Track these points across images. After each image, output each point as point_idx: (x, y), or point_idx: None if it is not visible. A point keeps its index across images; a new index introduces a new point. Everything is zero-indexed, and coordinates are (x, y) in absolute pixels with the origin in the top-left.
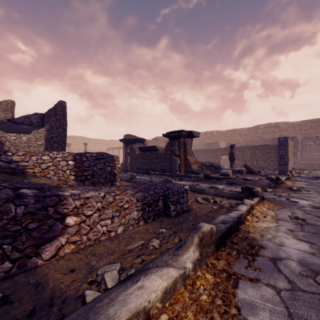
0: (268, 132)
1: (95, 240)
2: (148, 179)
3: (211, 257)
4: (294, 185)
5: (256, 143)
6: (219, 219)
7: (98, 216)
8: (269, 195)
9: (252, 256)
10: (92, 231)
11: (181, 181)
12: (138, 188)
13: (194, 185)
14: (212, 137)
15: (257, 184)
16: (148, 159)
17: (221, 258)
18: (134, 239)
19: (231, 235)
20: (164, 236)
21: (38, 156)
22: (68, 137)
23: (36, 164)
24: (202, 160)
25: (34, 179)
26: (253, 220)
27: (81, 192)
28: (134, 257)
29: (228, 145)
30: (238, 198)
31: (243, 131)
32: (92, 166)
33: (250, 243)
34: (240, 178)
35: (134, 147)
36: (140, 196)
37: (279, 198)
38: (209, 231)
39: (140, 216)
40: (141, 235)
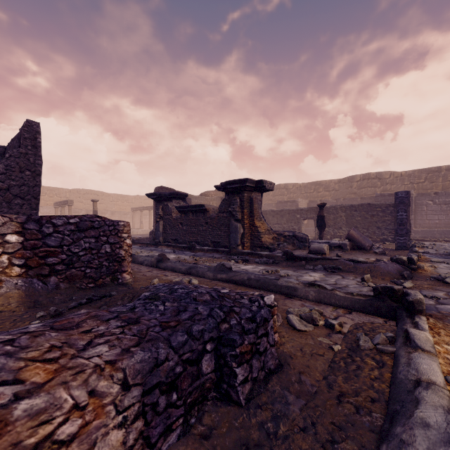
0: (367, 186)
1: None
2: (190, 260)
3: None
4: (438, 271)
5: (350, 201)
6: None
7: None
8: None
9: None
10: None
11: (246, 265)
12: (139, 326)
13: (274, 279)
14: (287, 193)
15: (378, 270)
16: (192, 226)
17: None
18: None
19: None
20: None
21: None
22: (72, 191)
23: None
24: (274, 226)
25: None
26: None
27: None
28: None
29: (310, 205)
30: (369, 310)
31: (331, 184)
32: (67, 245)
33: None
34: (345, 259)
35: (169, 207)
36: (138, 365)
37: (442, 306)
38: None
39: (134, 441)
40: None
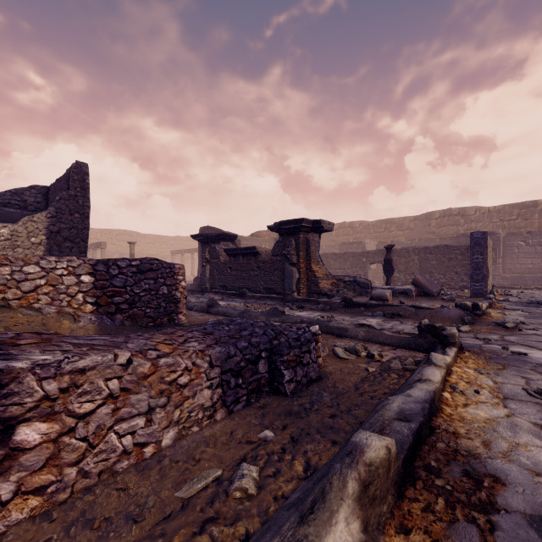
0: (448, 224)
1: (102, 474)
2: (241, 306)
3: (389, 527)
4: (505, 317)
5: (427, 242)
6: (392, 407)
7: (112, 413)
8: (467, 338)
9: (485, 513)
10: (93, 453)
11: (301, 311)
12: (214, 336)
13: (326, 321)
14: (353, 233)
15: (439, 316)
16: (242, 271)
17: (413, 525)
18: (200, 464)
19: (423, 448)
20: (269, 454)
21: (14, 265)
22: (103, 232)
23: (10, 282)
24: (336, 271)
25: (2, 313)
26: (457, 402)
27: (65, 358)
28: (191, 532)
29: (380, 246)
30: (413, 346)
31: (406, 222)
32: (130, 286)
33: (468, 468)
34: (407, 305)
35: (217, 249)
36: (218, 354)
37: (488, 345)
38: (384, 459)
39: (217, 400)
40: (216, 451)
